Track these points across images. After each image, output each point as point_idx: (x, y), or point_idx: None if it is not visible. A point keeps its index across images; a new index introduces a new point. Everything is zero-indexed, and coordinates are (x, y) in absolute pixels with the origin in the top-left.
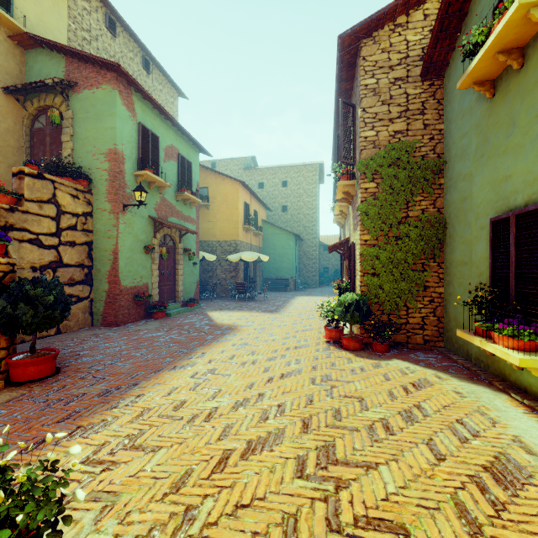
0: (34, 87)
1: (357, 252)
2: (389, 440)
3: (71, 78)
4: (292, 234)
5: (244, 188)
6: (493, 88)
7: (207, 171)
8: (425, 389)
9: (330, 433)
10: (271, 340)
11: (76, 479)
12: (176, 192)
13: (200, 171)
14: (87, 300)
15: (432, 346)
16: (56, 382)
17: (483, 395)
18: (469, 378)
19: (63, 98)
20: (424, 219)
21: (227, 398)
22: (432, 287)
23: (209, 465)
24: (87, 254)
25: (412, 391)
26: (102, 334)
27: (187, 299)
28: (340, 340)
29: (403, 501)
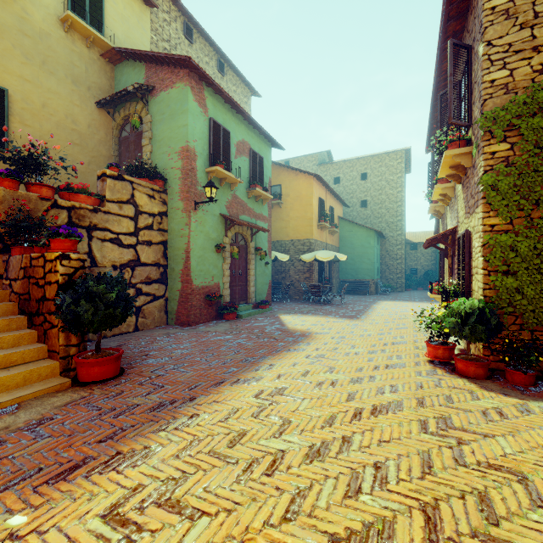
0: (120, 97)
1: (476, 243)
2: None
3: (150, 83)
4: (373, 231)
5: (318, 183)
6: None
7: (279, 168)
8: None
9: None
10: (354, 354)
11: None
12: (247, 189)
13: (273, 169)
14: (162, 299)
15: None
16: (117, 385)
17: None
18: None
19: (143, 104)
20: None
21: (298, 438)
22: None
23: None
24: (163, 253)
25: None
26: (173, 334)
27: (259, 301)
28: (449, 360)
29: None
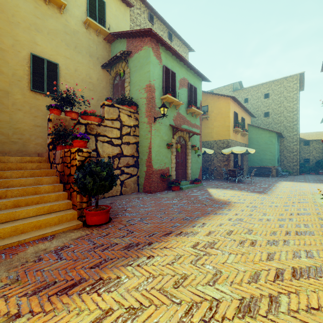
0: (113, 60)
1: None
2: None
3: (129, 50)
4: (274, 133)
5: (233, 102)
6: None
7: (207, 95)
8: None
9: None
10: (266, 220)
11: None
12: (186, 108)
13: (202, 96)
14: (135, 176)
15: None
16: (106, 228)
17: None
18: None
19: (125, 63)
20: None
21: (229, 289)
22: None
23: None
24: (136, 149)
25: None
26: (141, 198)
27: (194, 179)
28: None
29: None
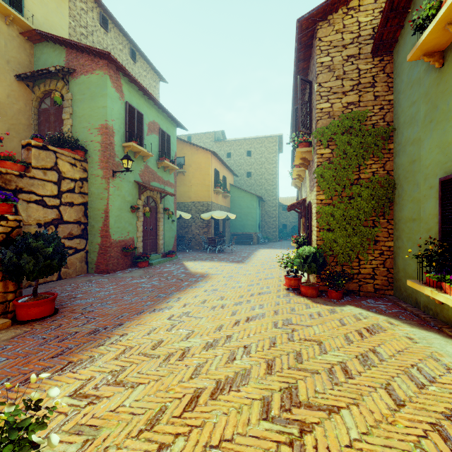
0: (41, 74)
1: (314, 210)
2: (349, 383)
3: (71, 66)
4: (256, 196)
5: (214, 157)
6: (442, 59)
7: (183, 143)
8: (379, 334)
9: (293, 375)
10: (238, 287)
11: (63, 412)
12: (157, 161)
13: (178, 144)
14: (83, 251)
15: (382, 294)
16: (54, 321)
17: (435, 341)
18: (419, 325)
19: (64, 83)
20: (375, 181)
21: (199, 339)
22: (382, 241)
23: (181, 403)
24: (83, 213)
25: (366, 336)
26: (95, 280)
27: (167, 251)
28: (298, 287)
29: (366, 448)
